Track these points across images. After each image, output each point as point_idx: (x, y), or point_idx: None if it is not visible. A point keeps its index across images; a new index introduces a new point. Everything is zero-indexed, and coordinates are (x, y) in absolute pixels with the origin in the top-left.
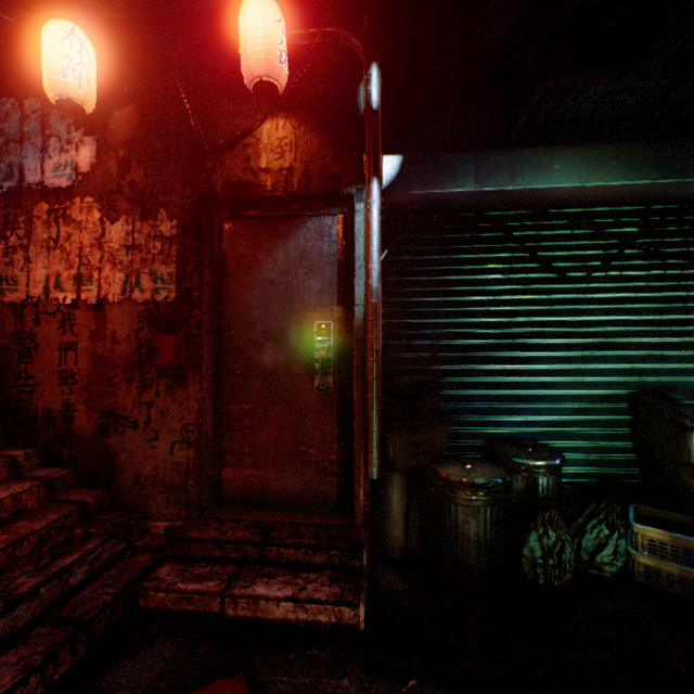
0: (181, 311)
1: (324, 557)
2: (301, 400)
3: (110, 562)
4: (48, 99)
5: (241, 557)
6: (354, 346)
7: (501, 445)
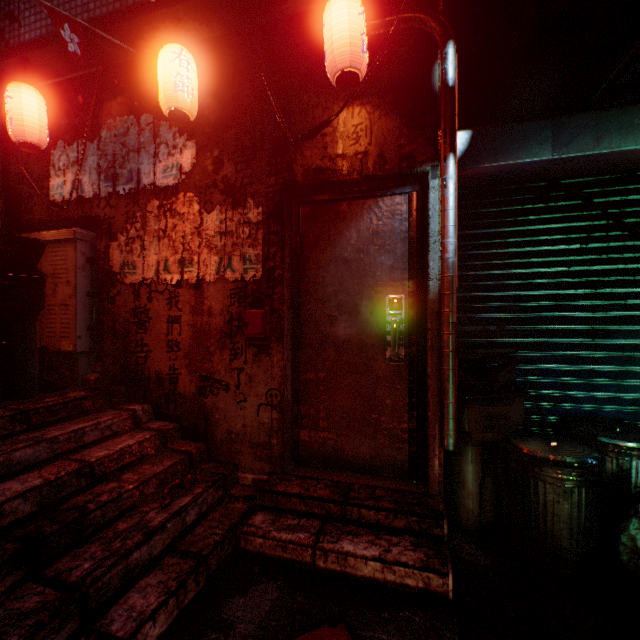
0: (266, 288)
1: (404, 522)
2: (373, 370)
3: (212, 506)
4: (158, 113)
5: (324, 514)
6: (427, 319)
7: (581, 422)
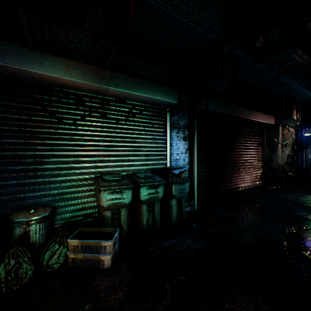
0: None
1: None
2: None
3: None
4: None
5: None
6: None
7: (18, 211)
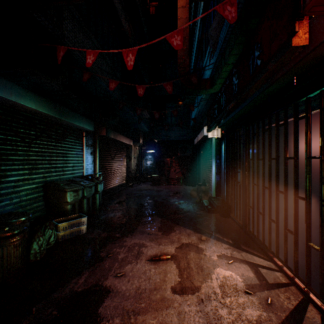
0: None
1: None
2: None
3: None
4: None
5: None
6: None
7: (1, 218)
